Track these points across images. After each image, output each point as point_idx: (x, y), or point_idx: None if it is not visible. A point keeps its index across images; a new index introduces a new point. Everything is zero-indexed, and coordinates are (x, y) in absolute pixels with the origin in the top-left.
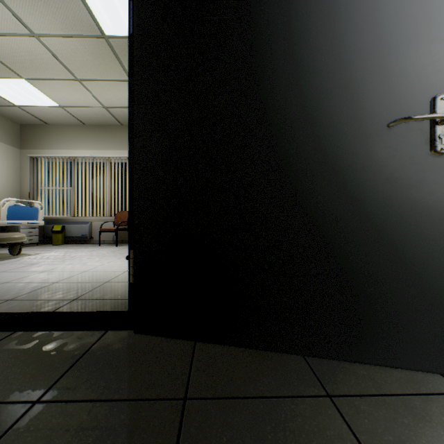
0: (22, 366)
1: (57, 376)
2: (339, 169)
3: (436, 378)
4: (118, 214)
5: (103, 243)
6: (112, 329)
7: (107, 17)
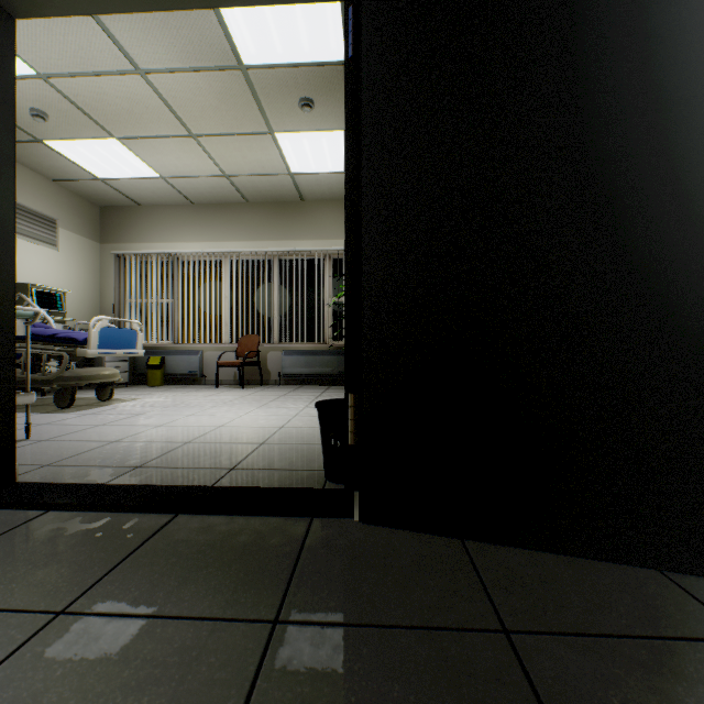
0: (220, 567)
1: (282, 584)
2: None
3: None
4: (243, 340)
5: (220, 383)
6: (318, 515)
7: (249, 37)
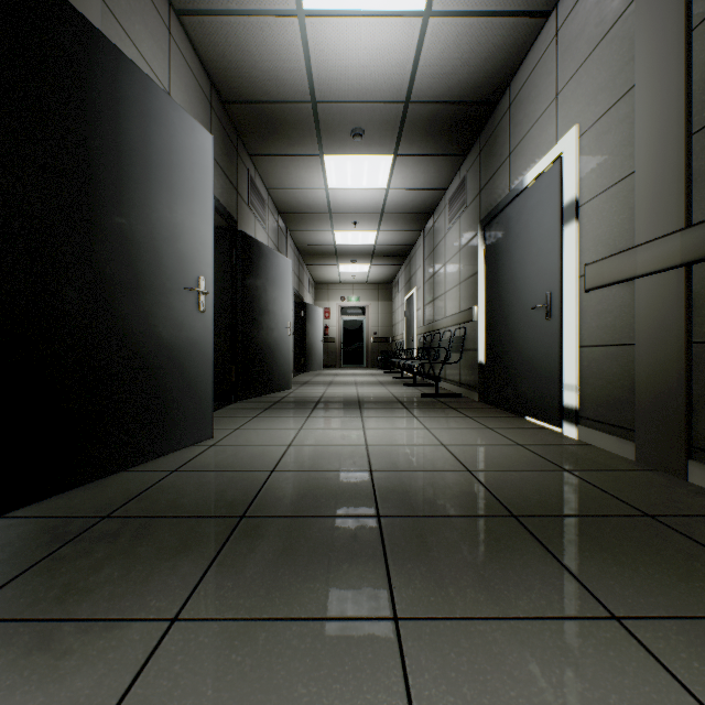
0: None
1: None
2: (159, 312)
3: (199, 447)
4: None
5: None
6: None
7: None
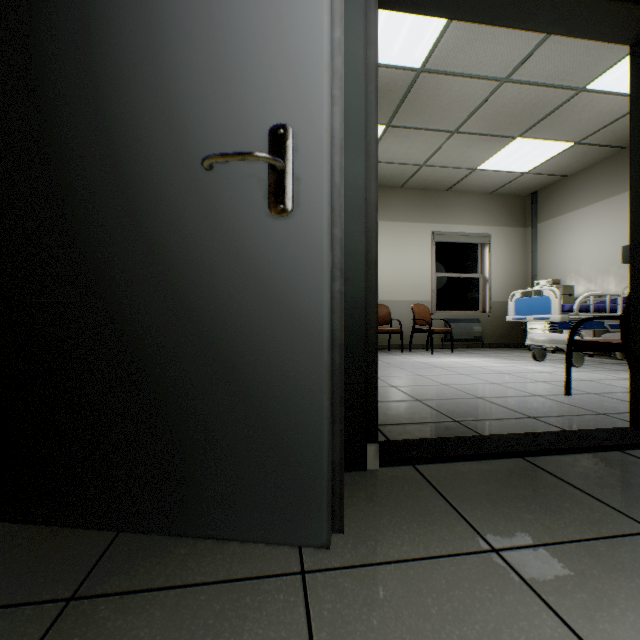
0: None
1: None
2: (154, 234)
3: (286, 551)
4: None
5: None
6: None
7: None
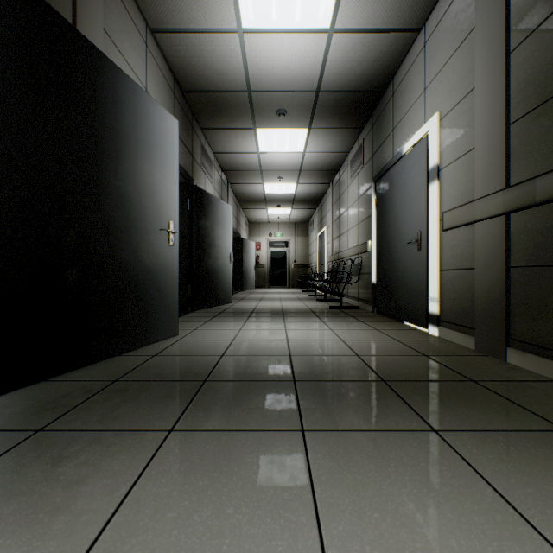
0: None
1: (2, 433)
2: (143, 246)
3: (169, 341)
4: None
5: None
6: None
7: None
